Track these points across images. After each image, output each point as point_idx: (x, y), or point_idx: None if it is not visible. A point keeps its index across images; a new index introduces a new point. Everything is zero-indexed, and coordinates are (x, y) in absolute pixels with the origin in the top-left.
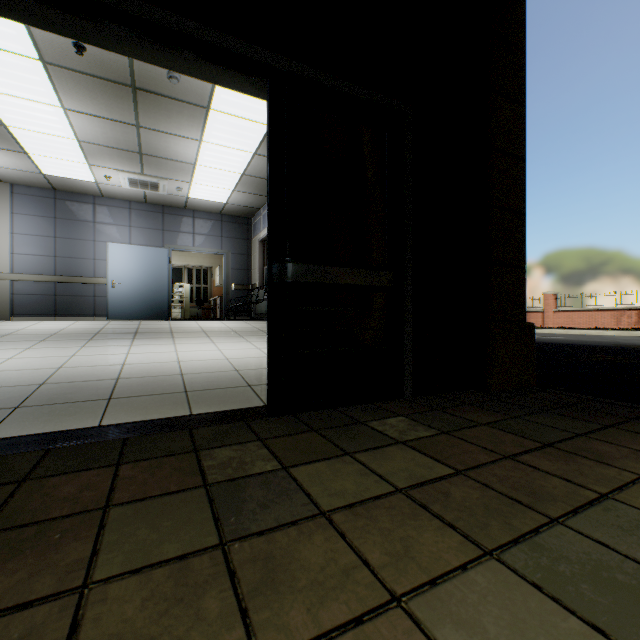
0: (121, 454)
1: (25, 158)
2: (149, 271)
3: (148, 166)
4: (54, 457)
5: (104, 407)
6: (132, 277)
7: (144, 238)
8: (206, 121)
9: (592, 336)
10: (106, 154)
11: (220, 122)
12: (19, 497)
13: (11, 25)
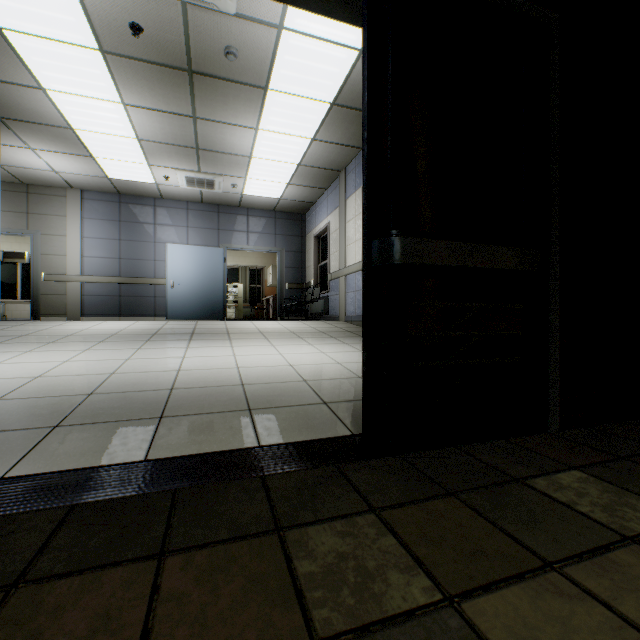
0: (167, 528)
1: (92, 162)
2: (205, 271)
3: (204, 162)
4: (74, 526)
5: (153, 430)
6: (189, 277)
7: (200, 238)
8: (263, 105)
9: None
10: (164, 152)
11: (278, 104)
12: None
13: (70, 11)
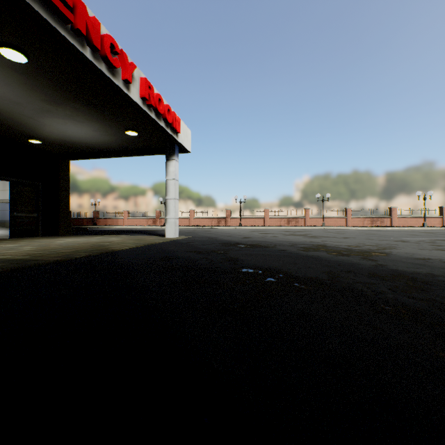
0: None
1: None
2: None
3: None
4: None
5: None
6: None
7: None
8: None
9: (131, 228)
10: None
11: None
12: None
13: None
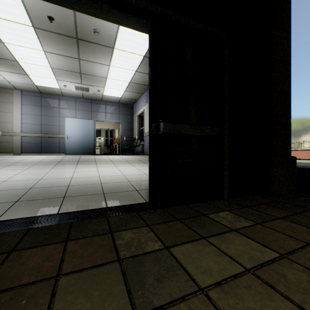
0: (68, 233)
1: (27, 77)
2: (84, 131)
3: (84, 79)
4: (31, 234)
5: (61, 202)
6: (76, 134)
7: (82, 115)
8: (112, 55)
9: None
10: (64, 74)
11: (119, 55)
12: (6, 265)
13: (18, 8)
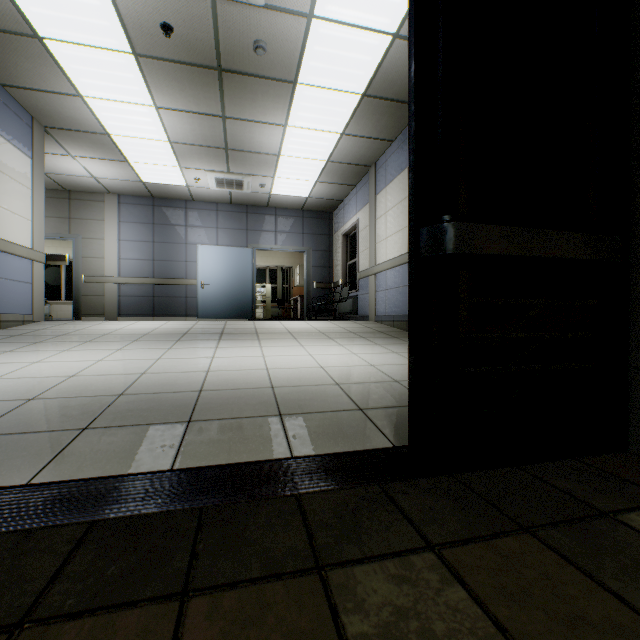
0: (192, 557)
1: (127, 167)
2: (234, 271)
3: (233, 163)
4: (92, 548)
5: (181, 435)
6: (219, 278)
7: (229, 239)
8: (292, 100)
9: None
10: (195, 154)
11: (307, 99)
12: None
13: (104, 15)
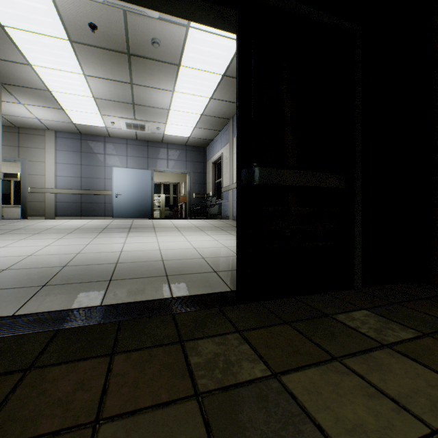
0: (115, 341)
1: (62, 113)
2: (139, 186)
3: (138, 113)
4: (60, 340)
5: (105, 287)
6: (128, 190)
7: (135, 163)
8: (177, 76)
9: None
10: (111, 106)
11: (187, 75)
12: (18, 394)
13: (49, 15)
